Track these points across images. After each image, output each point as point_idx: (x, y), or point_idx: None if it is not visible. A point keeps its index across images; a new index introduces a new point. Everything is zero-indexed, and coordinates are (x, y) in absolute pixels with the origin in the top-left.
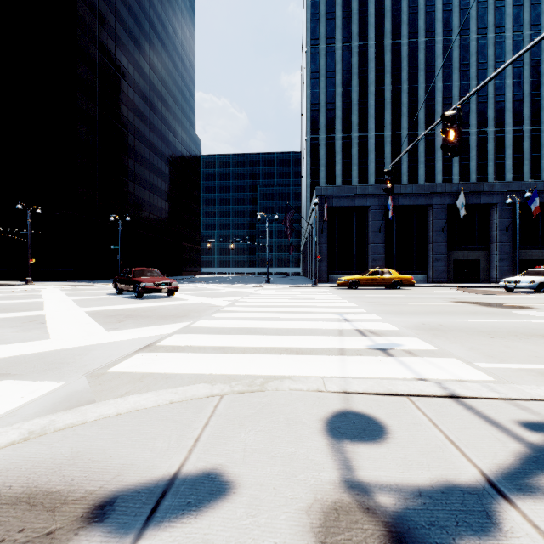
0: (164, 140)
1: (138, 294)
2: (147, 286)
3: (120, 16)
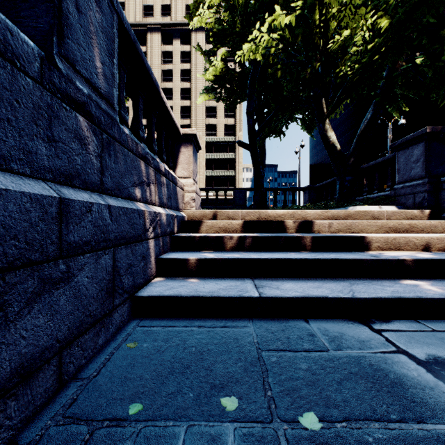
0: None
1: None
2: None
3: None
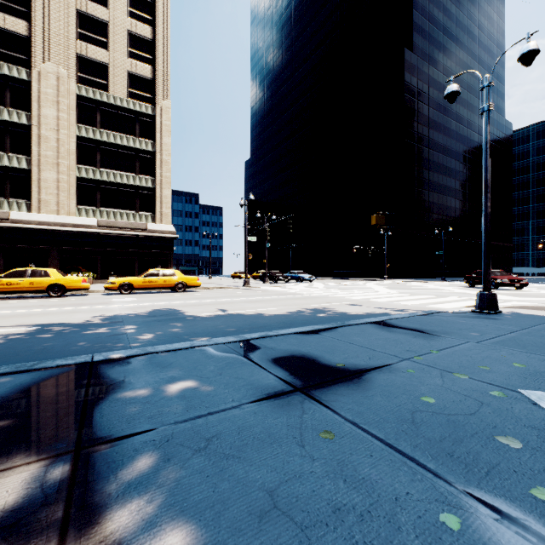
0: (469, 144)
1: (494, 287)
2: (503, 282)
3: (431, 59)
